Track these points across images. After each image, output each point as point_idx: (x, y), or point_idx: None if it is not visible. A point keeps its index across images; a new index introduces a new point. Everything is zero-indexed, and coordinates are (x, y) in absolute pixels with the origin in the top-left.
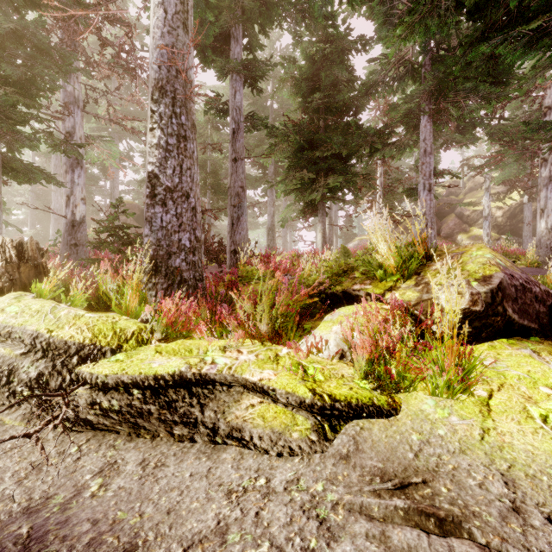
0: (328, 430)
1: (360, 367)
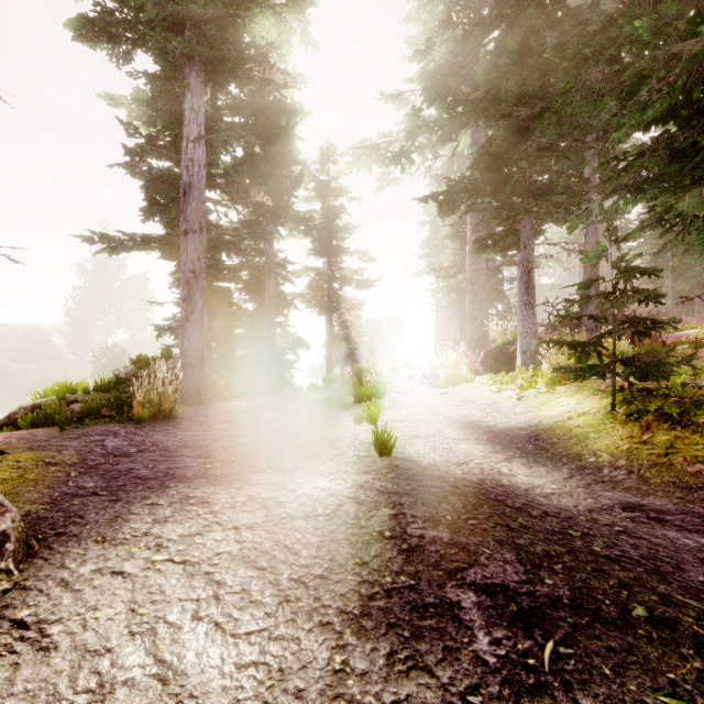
0: None
1: None
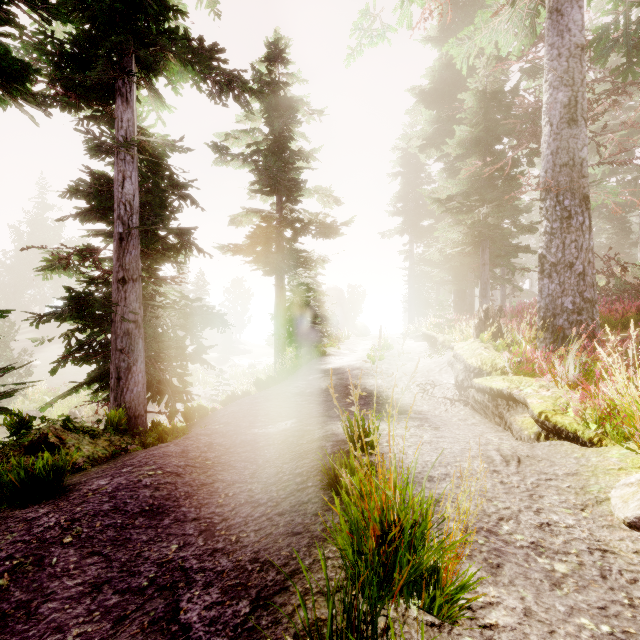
0: (542, 437)
1: (594, 414)
